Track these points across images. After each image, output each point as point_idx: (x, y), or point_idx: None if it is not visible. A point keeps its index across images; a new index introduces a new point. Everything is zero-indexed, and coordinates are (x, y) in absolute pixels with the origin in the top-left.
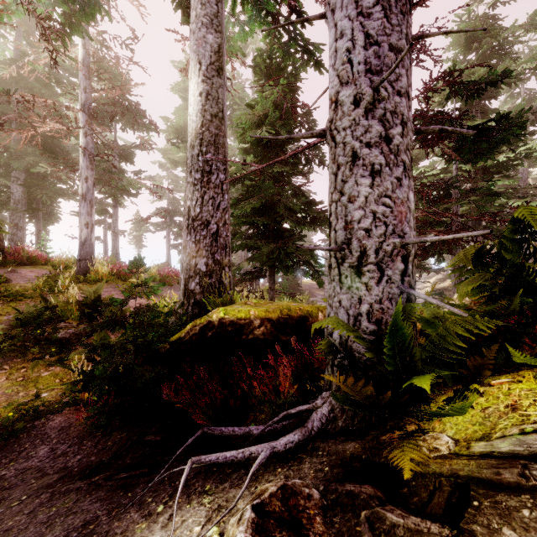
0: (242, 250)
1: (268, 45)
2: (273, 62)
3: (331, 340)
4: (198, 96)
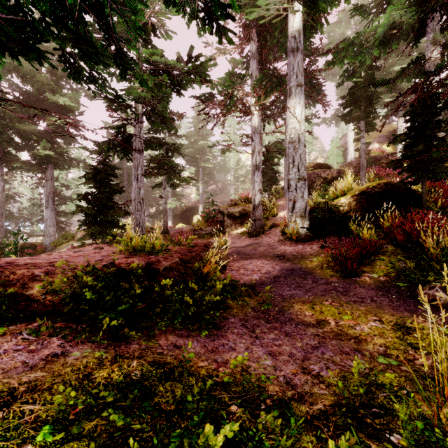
0: None
1: None
2: None
3: (47, 243)
4: None
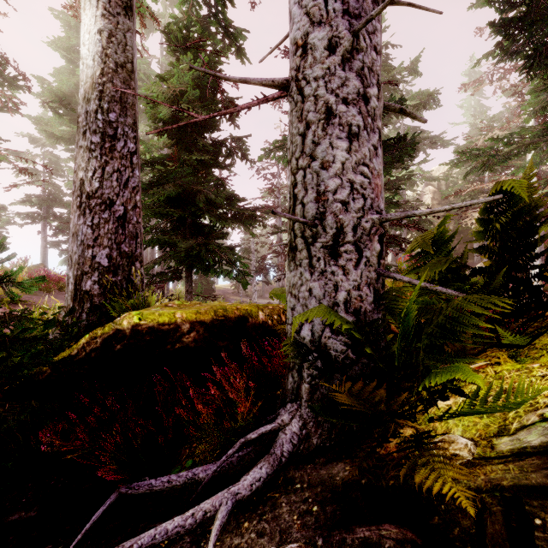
0: (153, 247)
1: (185, 15)
2: (190, 35)
3: (297, 338)
4: (96, 33)
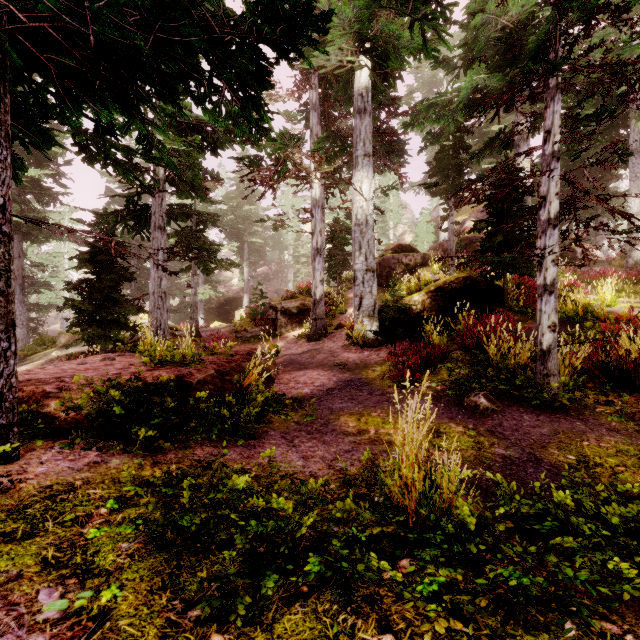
0: None
1: None
2: None
3: None
4: None
